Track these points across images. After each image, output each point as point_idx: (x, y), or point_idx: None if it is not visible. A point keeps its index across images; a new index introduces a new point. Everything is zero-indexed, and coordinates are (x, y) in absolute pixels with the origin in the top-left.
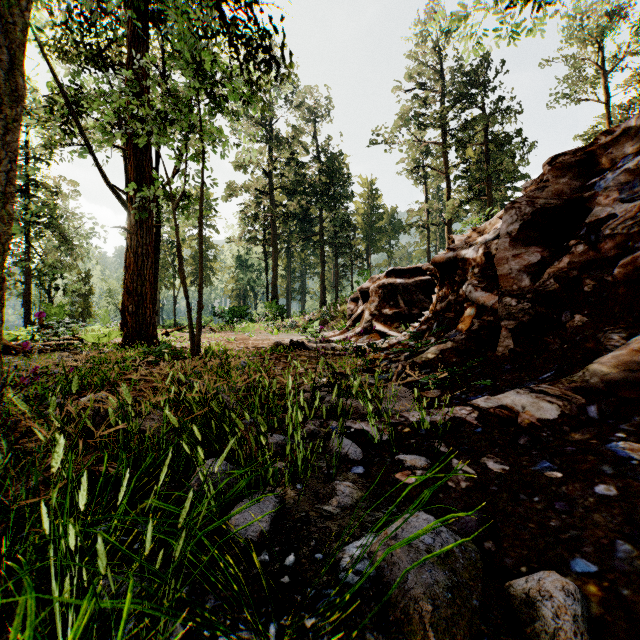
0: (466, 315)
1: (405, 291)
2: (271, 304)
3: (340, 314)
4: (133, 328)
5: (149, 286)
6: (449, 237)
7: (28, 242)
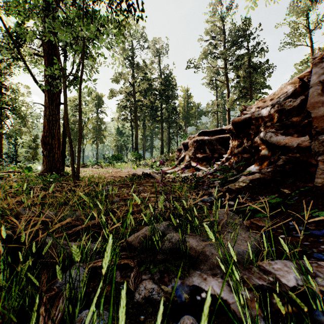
0: (262, 155)
1: (210, 144)
2: (134, 153)
3: (171, 158)
4: (46, 165)
5: (57, 139)
6: (229, 117)
7: (1, 119)
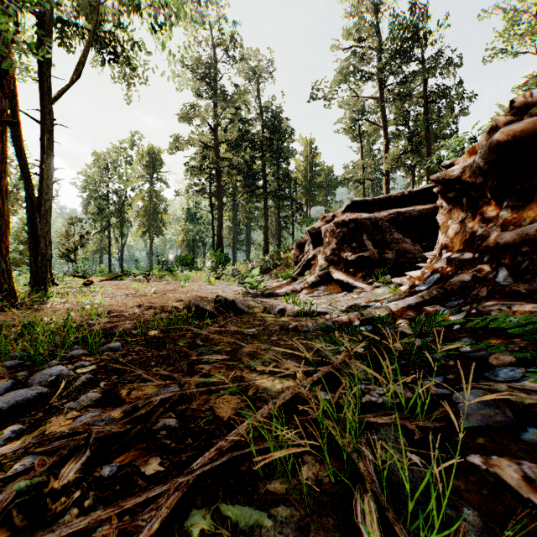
0: None
1: (374, 228)
2: (216, 252)
3: (284, 261)
4: None
5: None
6: (387, 188)
7: None
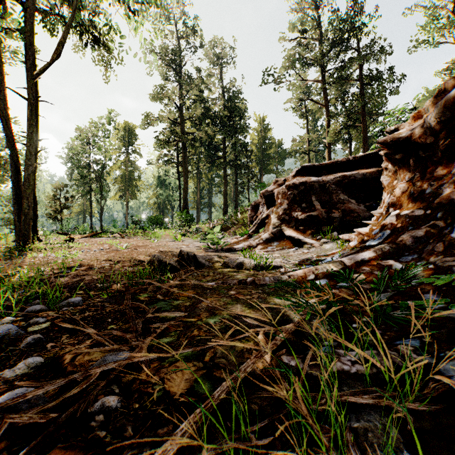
0: None
1: (322, 190)
2: (182, 213)
3: (240, 221)
4: None
5: None
6: (330, 158)
7: None
